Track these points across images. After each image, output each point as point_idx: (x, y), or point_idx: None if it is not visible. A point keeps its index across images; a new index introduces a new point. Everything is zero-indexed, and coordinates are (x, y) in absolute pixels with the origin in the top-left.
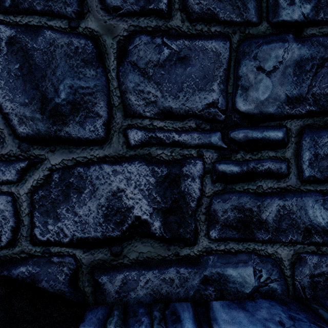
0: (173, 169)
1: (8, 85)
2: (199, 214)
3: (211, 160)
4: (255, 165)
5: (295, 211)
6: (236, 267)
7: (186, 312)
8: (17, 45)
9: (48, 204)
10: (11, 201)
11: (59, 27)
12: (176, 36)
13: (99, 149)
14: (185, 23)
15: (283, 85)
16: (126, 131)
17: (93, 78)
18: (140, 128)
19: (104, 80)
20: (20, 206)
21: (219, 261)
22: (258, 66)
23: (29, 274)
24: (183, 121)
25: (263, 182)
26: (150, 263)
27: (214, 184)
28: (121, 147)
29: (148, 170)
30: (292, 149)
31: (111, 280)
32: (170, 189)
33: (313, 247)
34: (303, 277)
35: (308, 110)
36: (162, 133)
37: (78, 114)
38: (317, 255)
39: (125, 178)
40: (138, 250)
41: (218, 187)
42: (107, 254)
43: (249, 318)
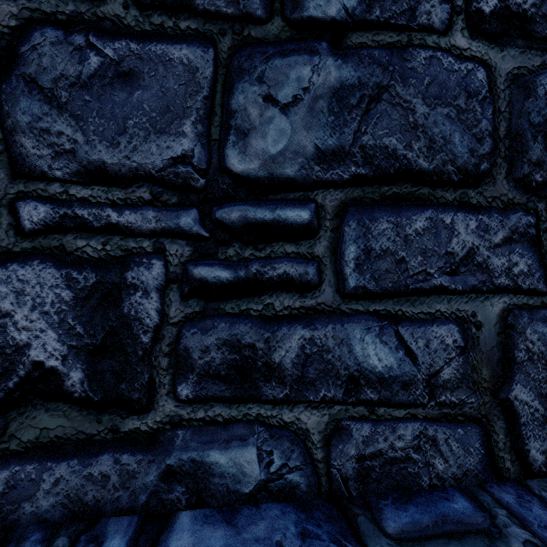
0: (109, 276)
1: None
2: (157, 356)
3: (181, 258)
4: (262, 268)
5: (332, 347)
6: (226, 448)
7: (120, 534)
8: None
9: None
10: None
11: None
12: (114, 33)
13: None
14: (131, 11)
15: (310, 129)
16: (15, 204)
17: None
18: (43, 200)
19: None
20: None
21: (194, 438)
22: (265, 95)
23: None
24: (127, 187)
25: (275, 297)
26: (63, 448)
27: (186, 301)
28: (5, 233)
29: (59, 277)
30: (327, 240)
31: None
32: (103, 312)
33: (363, 408)
34: (345, 461)
35: (354, 174)
36: (86, 209)
37: None
38: (370, 422)
39: (12, 292)
40: (39, 425)
41: (193, 308)
42: None
43: (229, 539)
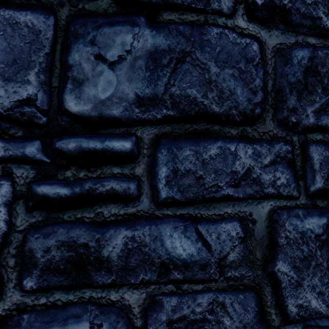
0: None
1: None
2: (5, 257)
3: (26, 179)
4: (93, 186)
5: (148, 243)
6: (64, 325)
7: None
8: None
9: None
10: None
11: None
12: None
13: None
14: None
15: (132, 81)
16: None
17: None
18: None
19: None
20: None
21: (37, 320)
22: (96, 54)
23: None
24: None
25: (104, 207)
26: None
27: (31, 213)
28: None
29: None
30: (145, 164)
31: None
32: None
33: (172, 286)
34: (158, 325)
35: (165, 115)
36: None
37: None
38: (177, 295)
39: None
40: None
41: (37, 218)
42: None
43: None
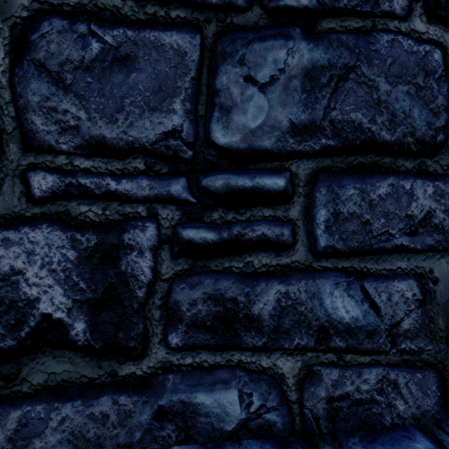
0: (108, 237)
1: None
2: (150, 308)
3: (171, 221)
4: (242, 230)
5: (304, 301)
6: (211, 390)
7: None
8: None
9: None
10: None
11: None
12: (112, 22)
13: None
14: (128, 2)
15: (285, 106)
16: (26, 174)
17: None
18: (51, 170)
19: None
20: None
21: (183, 382)
22: (246, 76)
23: None
24: (124, 159)
25: (254, 256)
26: (68, 390)
27: (176, 260)
28: (18, 200)
29: (64, 239)
30: (300, 205)
31: (1, 421)
32: (103, 270)
33: (332, 355)
34: (316, 402)
35: (324, 145)
36: (88, 178)
37: None
38: (338, 367)
39: (24, 252)
40: (47, 370)
41: (182, 265)
42: None
43: None
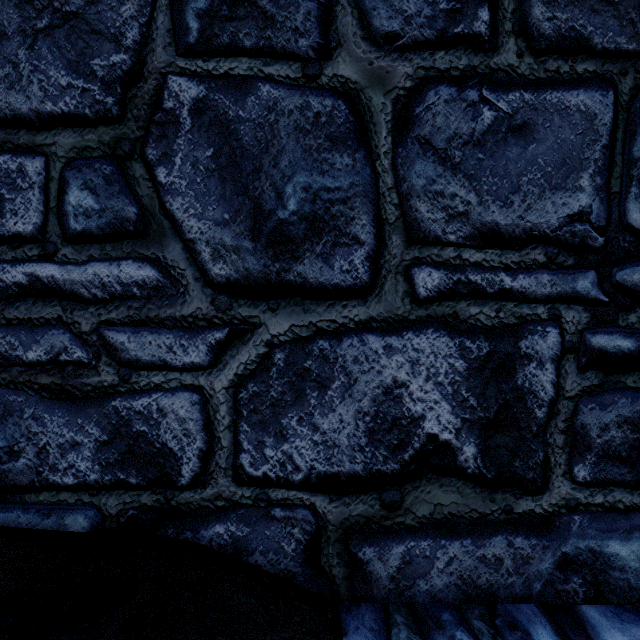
0: (502, 345)
1: (193, 188)
2: (552, 432)
3: (577, 326)
4: None
5: None
6: (627, 539)
7: (538, 624)
8: (210, 114)
9: (266, 409)
10: (198, 402)
11: (285, 77)
12: (507, 85)
13: (359, 305)
14: (525, 59)
15: None
16: (410, 271)
17: (347, 171)
18: (437, 266)
19: (368, 174)
20: (214, 411)
21: (592, 525)
22: None
23: (232, 539)
24: (520, 250)
25: None
26: (456, 526)
27: (584, 373)
28: (401, 301)
29: (452, 347)
30: None
31: (382, 556)
32: (496, 384)
33: None
34: None
35: None
36: (479, 274)
37: (320, 240)
38: None
39: (408, 361)
40: (433, 500)
41: (591, 380)
42: (375, 507)
43: None
